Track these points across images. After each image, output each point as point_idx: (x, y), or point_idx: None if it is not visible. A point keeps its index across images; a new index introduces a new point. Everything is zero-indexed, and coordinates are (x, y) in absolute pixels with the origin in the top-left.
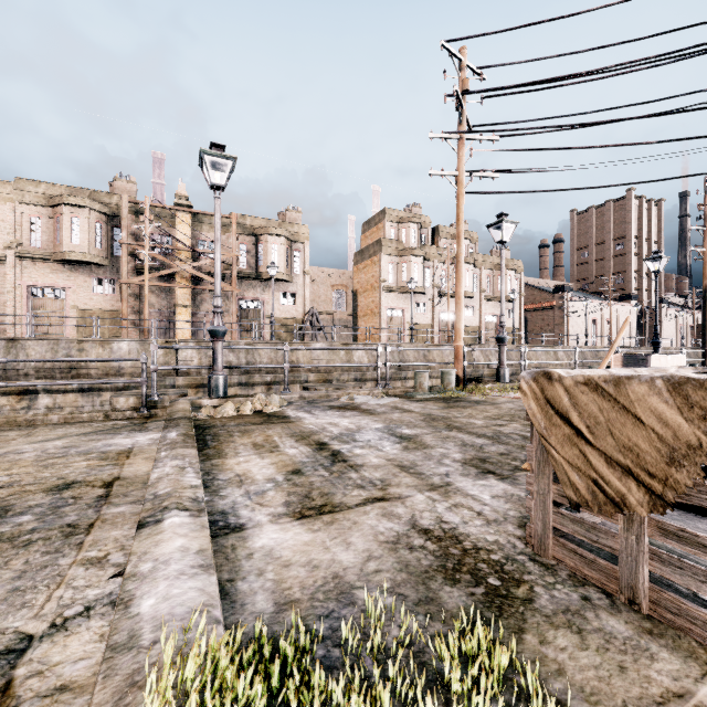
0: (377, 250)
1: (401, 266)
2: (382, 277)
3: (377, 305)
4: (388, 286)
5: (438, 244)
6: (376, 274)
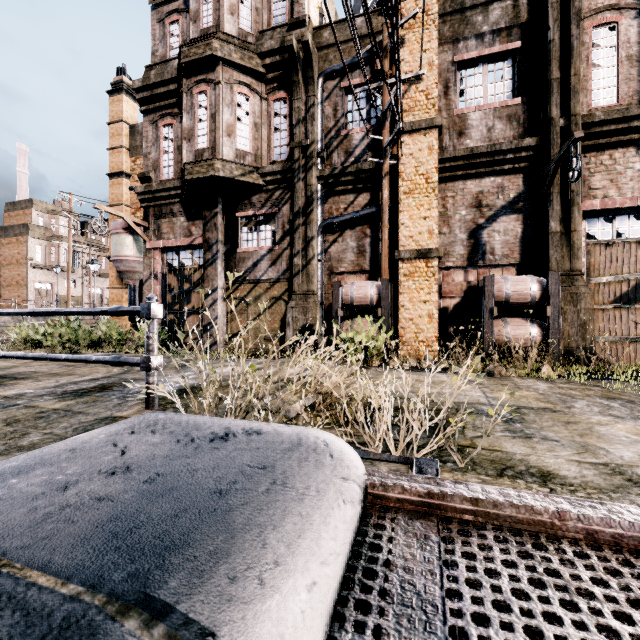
0: (24, 232)
1: (50, 249)
2: (30, 256)
3: (24, 278)
4: (36, 264)
5: (87, 235)
6: (22, 252)
